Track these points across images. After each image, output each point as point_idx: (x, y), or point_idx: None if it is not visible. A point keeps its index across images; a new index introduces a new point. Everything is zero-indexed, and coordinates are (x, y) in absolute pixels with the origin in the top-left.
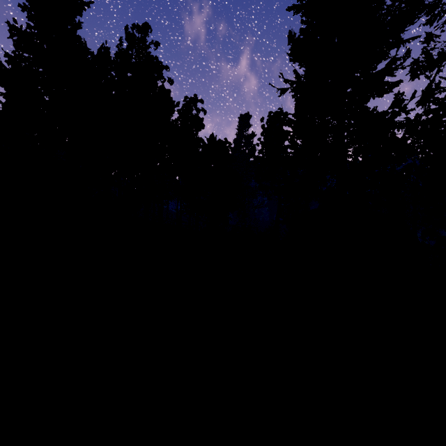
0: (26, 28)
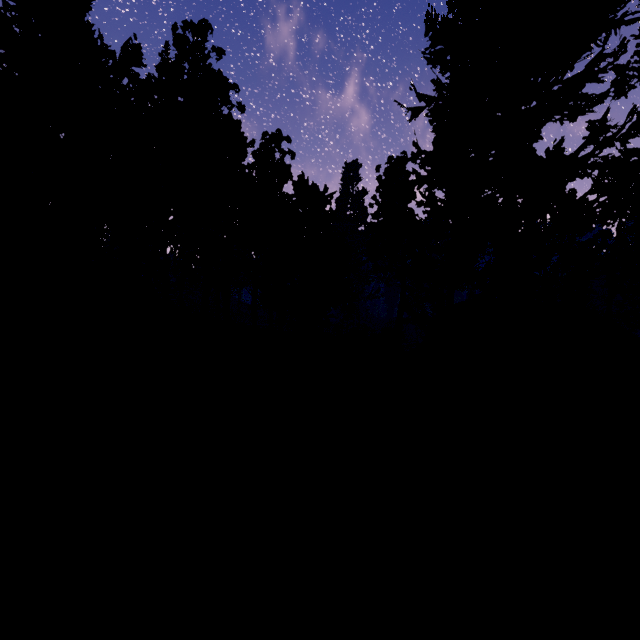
0: (1, 8)
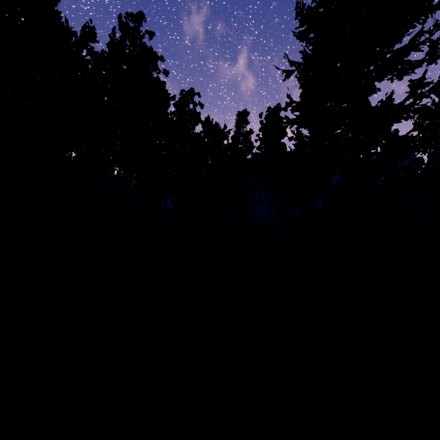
0: None
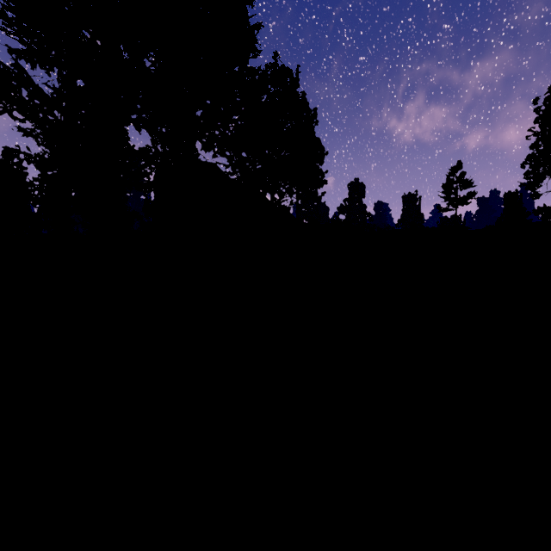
0: None
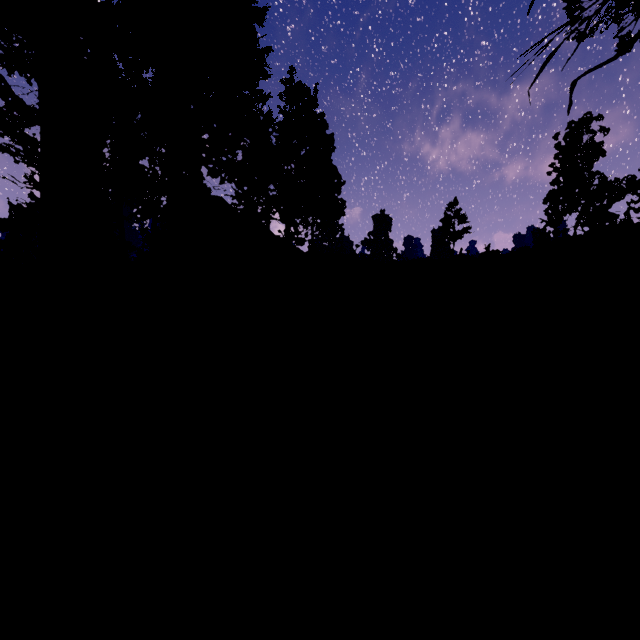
0: None
